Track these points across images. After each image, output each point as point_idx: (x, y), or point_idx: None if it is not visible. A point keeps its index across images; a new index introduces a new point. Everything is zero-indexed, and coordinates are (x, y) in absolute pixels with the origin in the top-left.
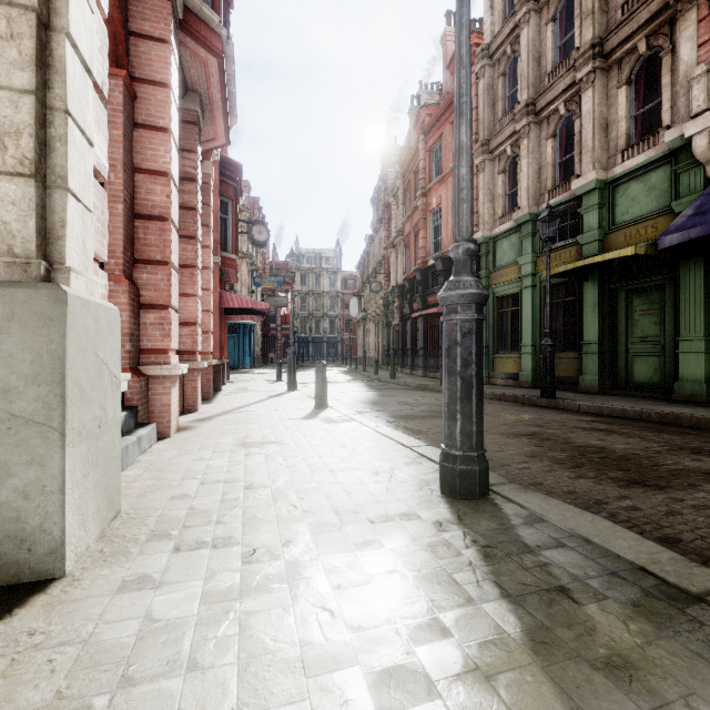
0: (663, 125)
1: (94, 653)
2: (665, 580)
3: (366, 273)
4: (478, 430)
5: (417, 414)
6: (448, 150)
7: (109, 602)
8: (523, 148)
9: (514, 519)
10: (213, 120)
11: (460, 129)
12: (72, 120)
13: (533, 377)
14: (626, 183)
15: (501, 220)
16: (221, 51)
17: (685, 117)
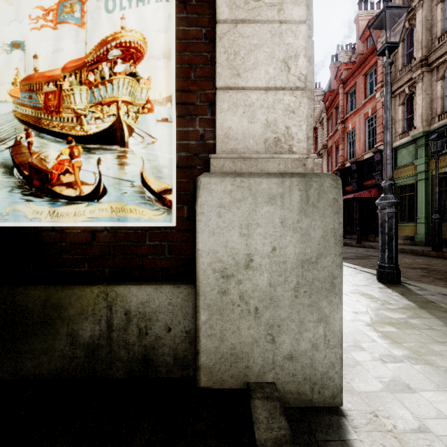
0: None
1: None
2: None
3: None
4: (395, 256)
5: (348, 257)
6: (360, 92)
7: None
8: (417, 88)
9: (413, 289)
10: None
11: (387, 135)
12: None
13: (425, 239)
14: None
15: (401, 136)
16: None
17: None
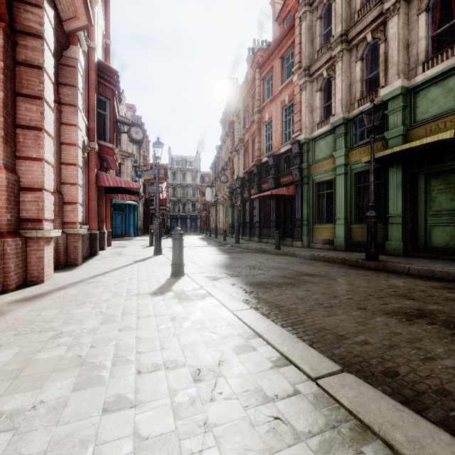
0: None
1: None
2: None
3: (217, 171)
4: None
5: (271, 280)
6: (277, 77)
7: None
8: (337, 68)
9: None
10: None
11: None
12: None
13: (345, 242)
14: (426, 89)
15: (319, 125)
16: None
17: None
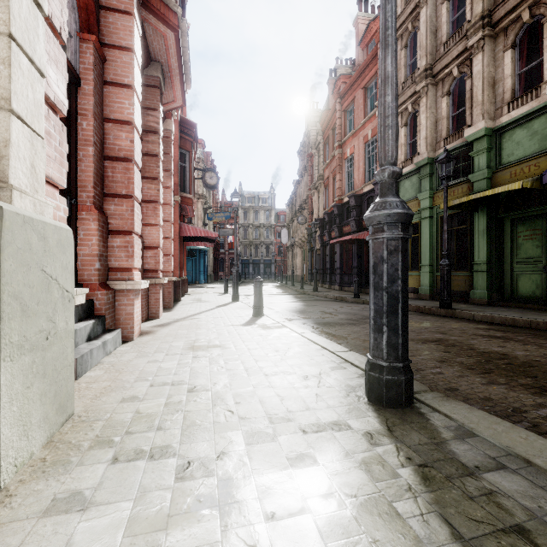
0: (545, 80)
1: None
2: None
3: (294, 209)
4: (403, 342)
5: (337, 321)
6: (360, 110)
7: (31, 529)
8: (422, 105)
9: (444, 432)
10: (172, 85)
11: (386, 60)
12: (18, 46)
13: (430, 291)
14: (511, 130)
15: (404, 164)
16: (177, 26)
17: None
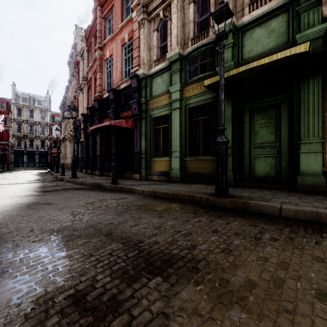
0: None
1: None
2: None
3: None
4: None
5: None
6: (118, 16)
7: None
8: (173, 6)
9: None
10: None
11: None
12: None
13: (180, 174)
14: (251, 29)
15: (156, 63)
16: None
17: None
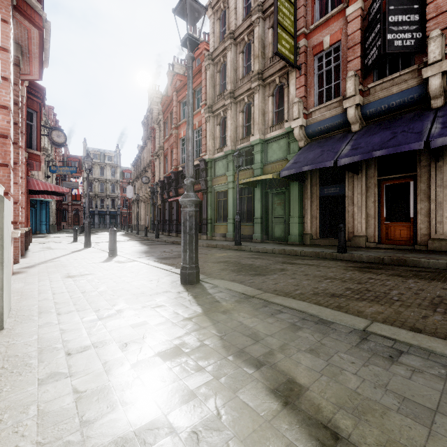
0: (285, 119)
1: (45, 340)
2: (247, 295)
3: (139, 170)
4: (196, 256)
5: (172, 256)
6: None
7: (38, 330)
8: (228, 114)
9: (207, 288)
10: (30, 63)
11: (189, 130)
12: None
13: (233, 235)
14: (271, 143)
15: (218, 150)
16: (42, 26)
17: (292, 118)
